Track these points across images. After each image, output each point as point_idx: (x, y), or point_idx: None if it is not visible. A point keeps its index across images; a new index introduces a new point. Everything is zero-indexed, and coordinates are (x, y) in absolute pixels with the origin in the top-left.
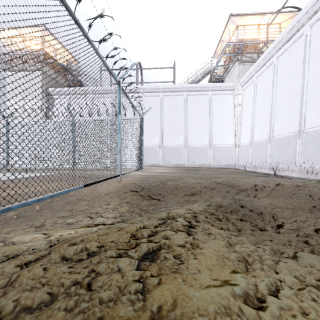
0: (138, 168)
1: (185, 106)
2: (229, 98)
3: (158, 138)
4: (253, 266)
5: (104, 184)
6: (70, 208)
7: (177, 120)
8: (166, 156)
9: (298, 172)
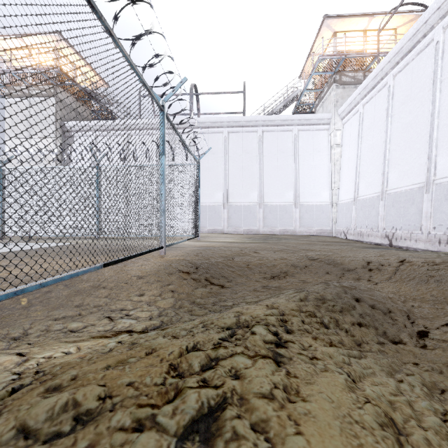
0: (193, 236)
1: (260, 147)
2: (322, 135)
3: (221, 192)
4: (410, 438)
5: (139, 261)
6: (79, 302)
7: (249, 167)
8: (232, 219)
9: (426, 241)
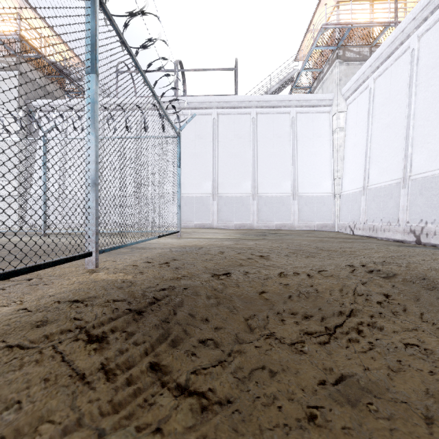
0: (171, 231)
1: (253, 131)
2: (323, 118)
3: (210, 182)
4: None
5: (8, 293)
6: None
7: (241, 153)
8: (223, 212)
9: None
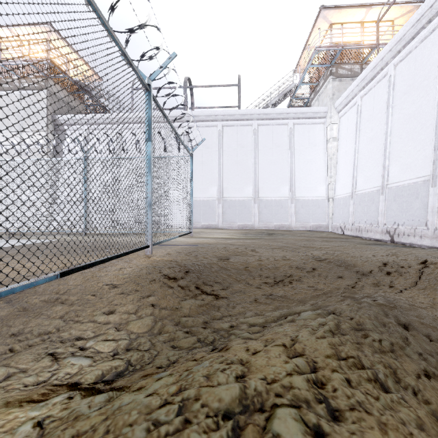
0: (185, 231)
1: (255, 141)
2: (318, 129)
3: (215, 187)
4: None
5: (119, 264)
6: (18, 329)
7: (244, 161)
8: (227, 214)
9: (432, 238)
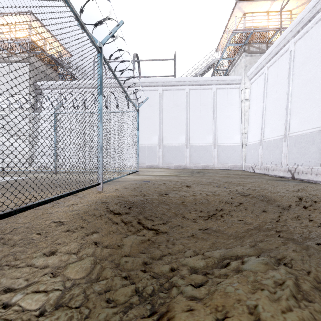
0: (133, 170)
1: (186, 102)
2: (235, 92)
3: (157, 136)
4: None
5: (72, 199)
6: None
7: (178, 116)
8: (166, 157)
9: None
